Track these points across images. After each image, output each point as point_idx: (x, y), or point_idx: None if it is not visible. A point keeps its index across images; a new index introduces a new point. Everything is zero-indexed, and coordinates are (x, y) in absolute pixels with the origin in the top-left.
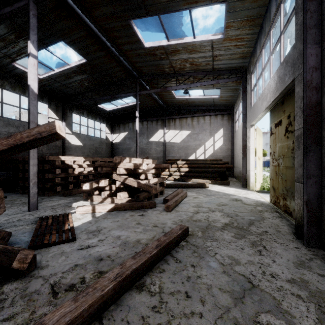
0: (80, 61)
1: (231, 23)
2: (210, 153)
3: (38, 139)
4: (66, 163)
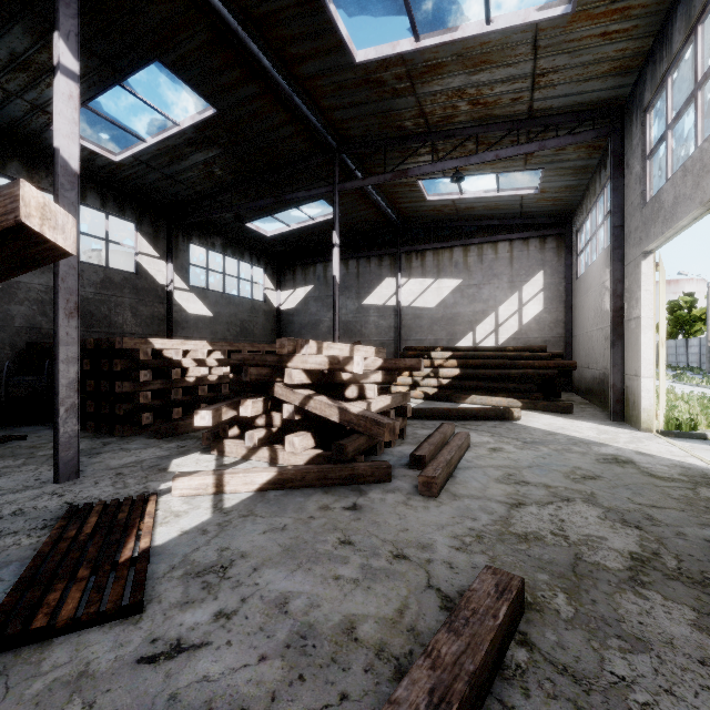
0: (203, 114)
1: None
2: (511, 331)
3: None
4: (165, 355)
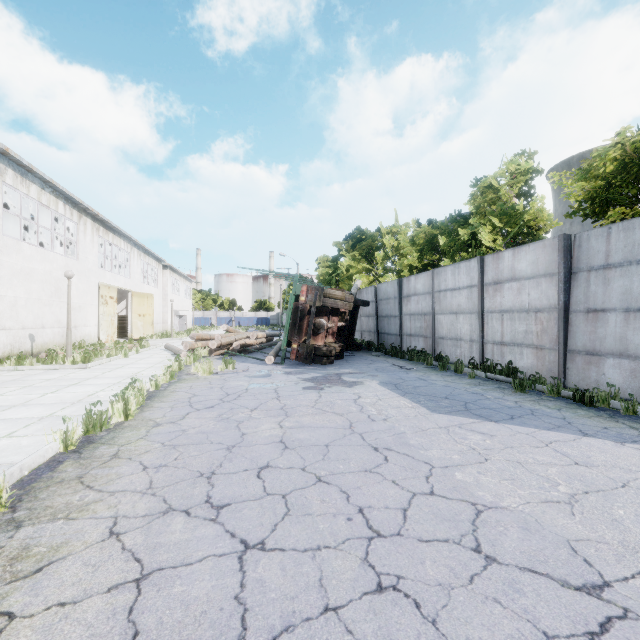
0: None
1: None
2: None
3: None
4: None
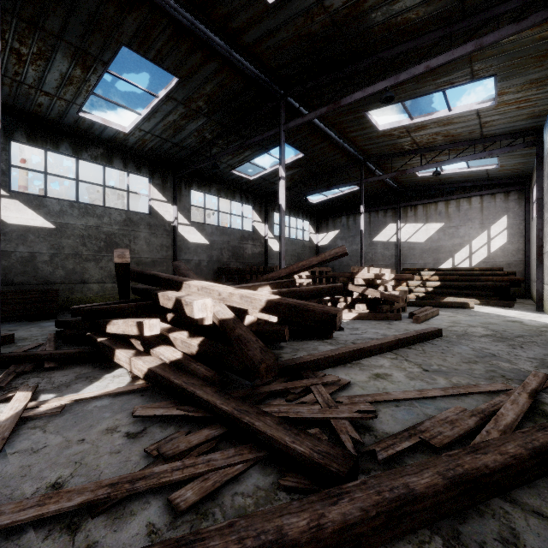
0: (297, 156)
1: (506, 89)
2: (481, 257)
3: (334, 257)
4: None
